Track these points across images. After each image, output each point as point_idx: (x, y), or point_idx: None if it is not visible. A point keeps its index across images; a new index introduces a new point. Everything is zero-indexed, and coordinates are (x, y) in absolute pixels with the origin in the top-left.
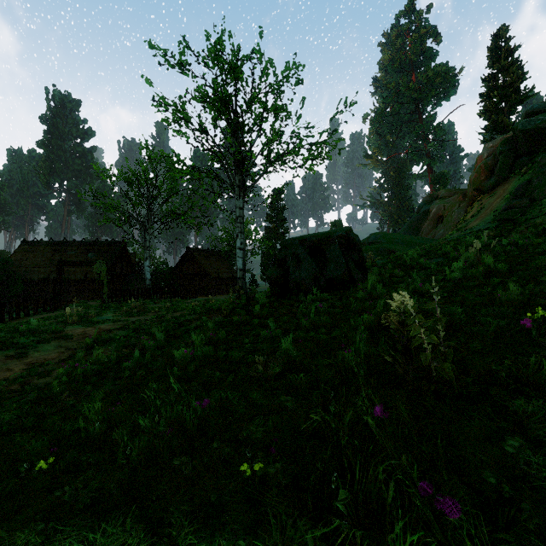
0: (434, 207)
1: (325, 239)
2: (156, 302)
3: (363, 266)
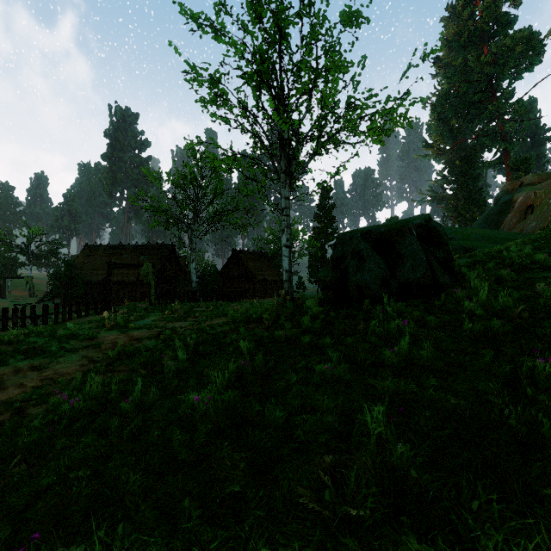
0: (520, 196)
1: (397, 229)
2: (200, 305)
3: (449, 265)
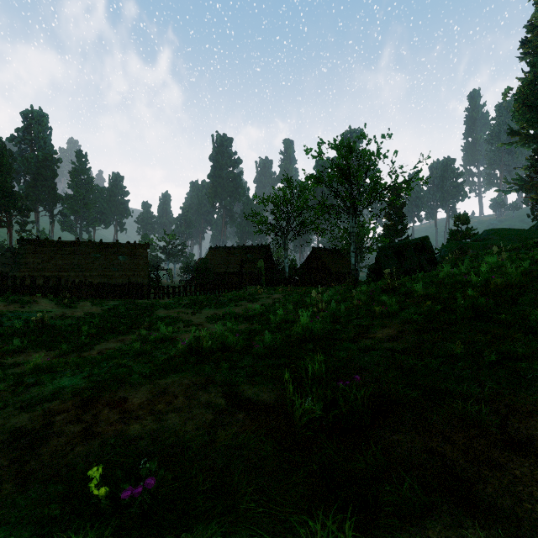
0: None
1: (404, 246)
2: (295, 288)
3: (433, 262)
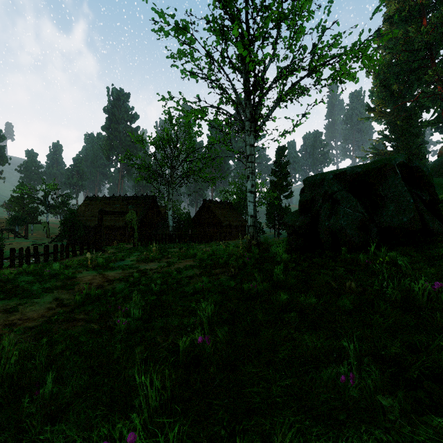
0: None
1: (377, 169)
2: (175, 246)
3: (434, 209)
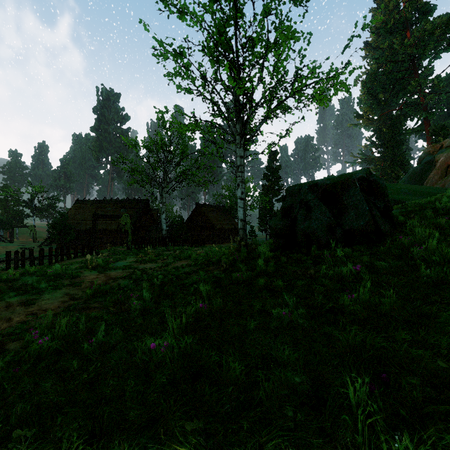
0: (442, 156)
1: (342, 182)
2: (169, 249)
3: (388, 215)
